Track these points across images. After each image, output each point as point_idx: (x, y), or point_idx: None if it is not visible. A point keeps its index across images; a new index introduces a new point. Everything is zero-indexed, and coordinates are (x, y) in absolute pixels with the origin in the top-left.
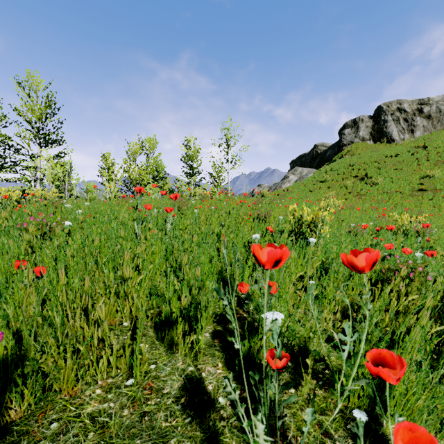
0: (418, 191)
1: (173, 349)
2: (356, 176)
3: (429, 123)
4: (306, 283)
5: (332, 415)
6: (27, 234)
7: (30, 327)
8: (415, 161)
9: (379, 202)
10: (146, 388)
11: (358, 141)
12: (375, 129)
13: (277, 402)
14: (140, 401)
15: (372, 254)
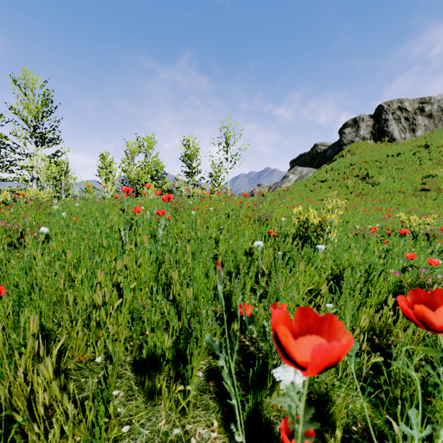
0: (421, 190)
1: (155, 399)
2: (358, 176)
3: (430, 122)
4: (320, 302)
5: None
6: None
7: None
8: (417, 161)
9: (381, 202)
10: None
11: (358, 140)
12: (376, 128)
13: None
14: None
15: None
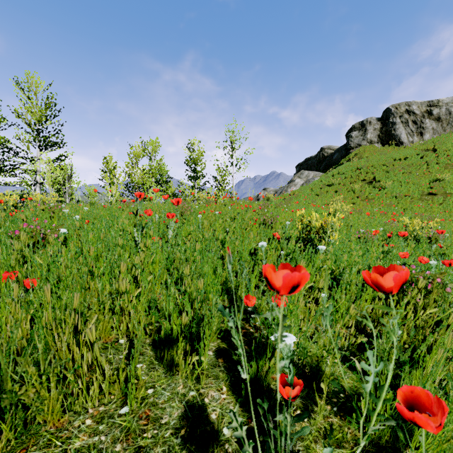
0: (428, 195)
1: (173, 370)
2: (364, 180)
3: (438, 126)
4: (317, 295)
5: (350, 447)
6: (18, 243)
7: (8, 353)
8: (424, 165)
9: (387, 207)
10: (142, 417)
11: (366, 143)
12: (383, 131)
13: (289, 437)
14: (135, 433)
15: (401, 272)
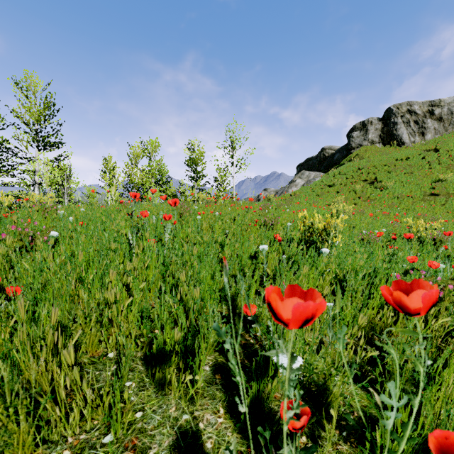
0: (430, 195)
1: (165, 389)
2: (366, 180)
3: (440, 126)
4: None
5: None
6: (2, 247)
7: None
8: (426, 165)
9: (389, 207)
10: (127, 447)
11: (367, 144)
12: (385, 131)
13: None
14: None
15: (431, 289)
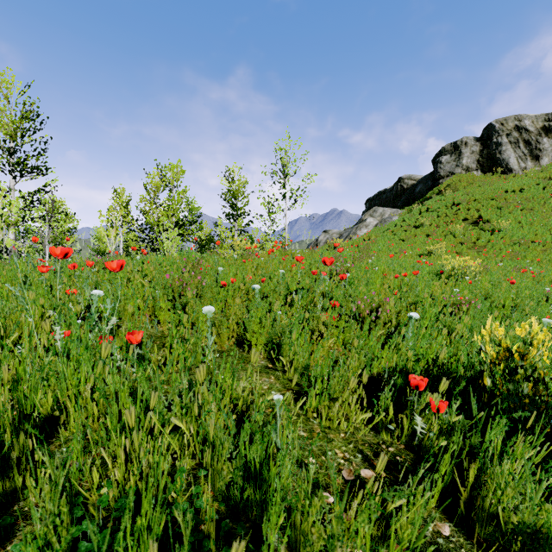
0: None
1: None
2: (466, 219)
3: None
4: None
5: None
6: None
7: None
8: (550, 198)
9: (512, 259)
10: None
11: (460, 171)
12: (484, 155)
13: None
14: None
15: None
